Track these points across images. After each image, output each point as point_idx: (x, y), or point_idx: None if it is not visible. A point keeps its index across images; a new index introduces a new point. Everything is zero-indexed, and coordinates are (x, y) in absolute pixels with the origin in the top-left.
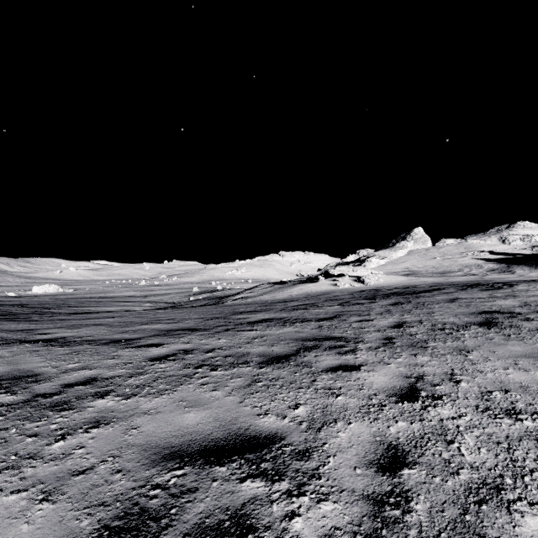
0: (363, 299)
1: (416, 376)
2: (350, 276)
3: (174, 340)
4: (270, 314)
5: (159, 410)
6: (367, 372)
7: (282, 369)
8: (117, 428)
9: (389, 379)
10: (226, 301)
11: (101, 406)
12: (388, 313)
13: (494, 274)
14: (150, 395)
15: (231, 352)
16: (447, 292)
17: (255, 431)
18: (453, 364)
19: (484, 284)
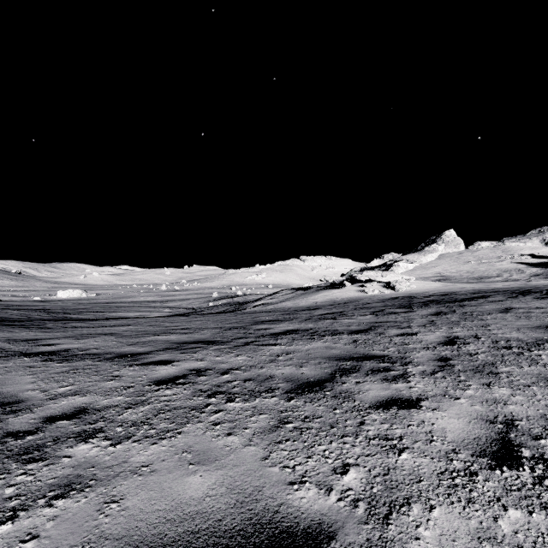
0: (398, 308)
1: (503, 420)
2: (379, 282)
3: (186, 355)
4: (294, 325)
5: (154, 467)
6: (432, 412)
7: (316, 402)
8: (91, 499)
9: (466, 424)
10: (246, 307)
11: (80, 456)
12: (433, 325)
13: (539, 279)
14: (146, 439)
15: (252, 374)
16: (496, 301)
17: (288, 517)
18: (547, 401)
19: (537, 291)
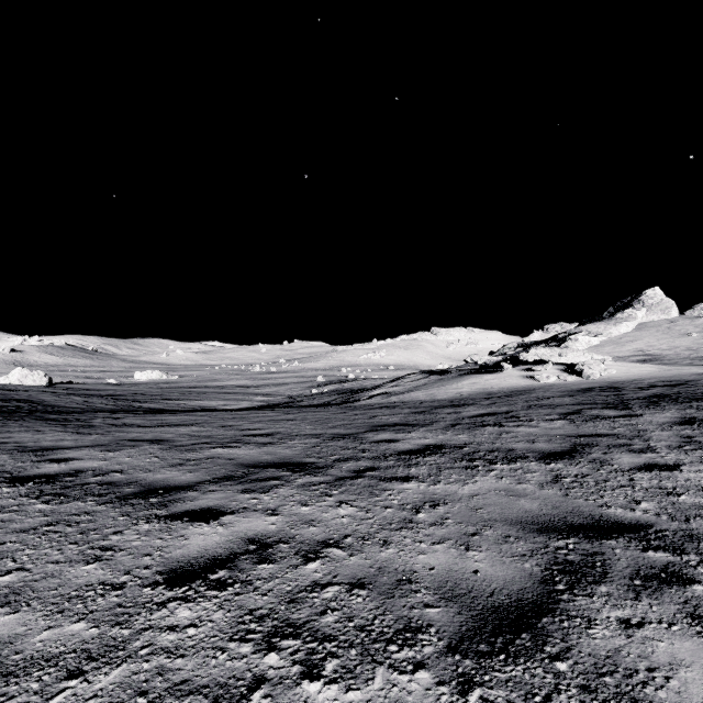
0: (605, 408)
1: None
2: (555, 364)
3: (250, 498)
4: (435, 435)
5: None
6: None
7: None
8: None
9: None
10: (359, 398)
11: None
12: (698, 446)
13: None
14: None
15: (366, 565)
16: None
17: None
18: None
19: None
